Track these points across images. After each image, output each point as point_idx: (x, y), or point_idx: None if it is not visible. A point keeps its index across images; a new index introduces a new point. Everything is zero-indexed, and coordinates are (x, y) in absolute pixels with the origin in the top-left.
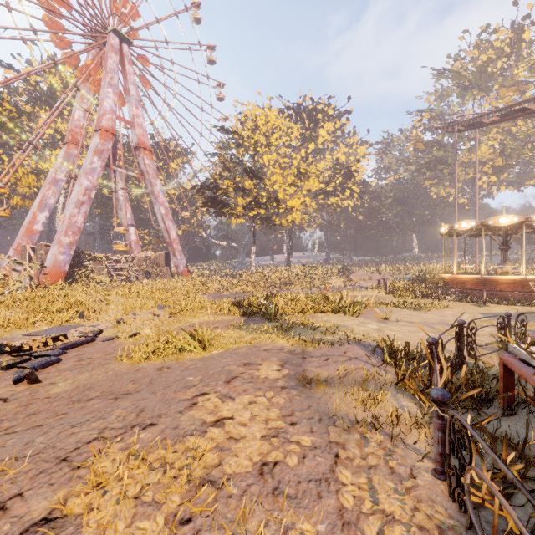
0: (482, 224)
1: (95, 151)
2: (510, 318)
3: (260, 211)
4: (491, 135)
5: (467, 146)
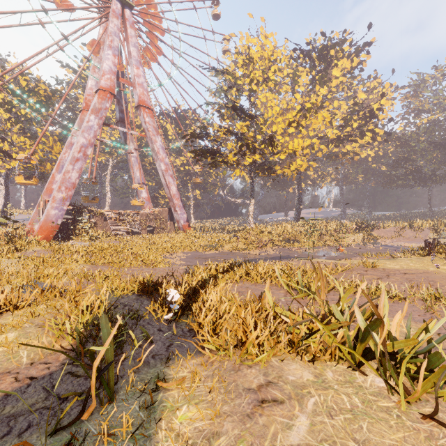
0: None
1: (92, 110)
2: None
3: (255, 158)
4: None
5: None
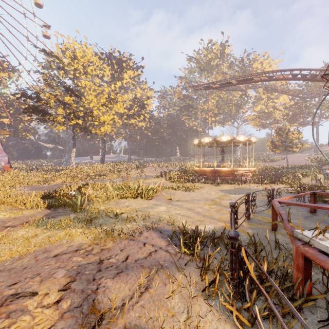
0: (215, 140)
1: None
2: (249, 195)
3: (78, 122)
4: (212, 96)
5: (203, 100)
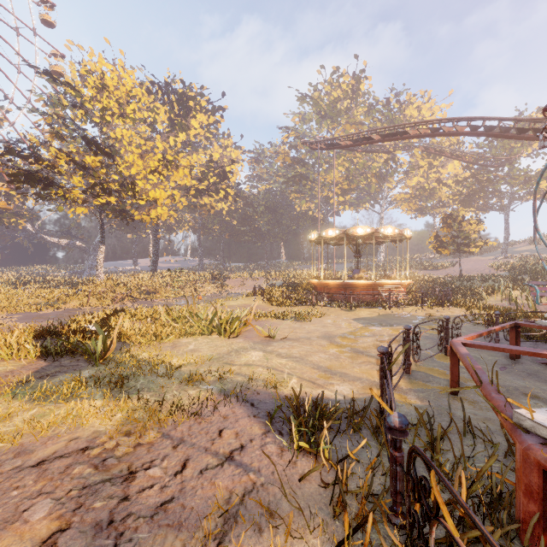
0: (345, 233)
1: None
2: (410, 331)
3: (110, 200)
4: (340, 161)
5: (324, 167)
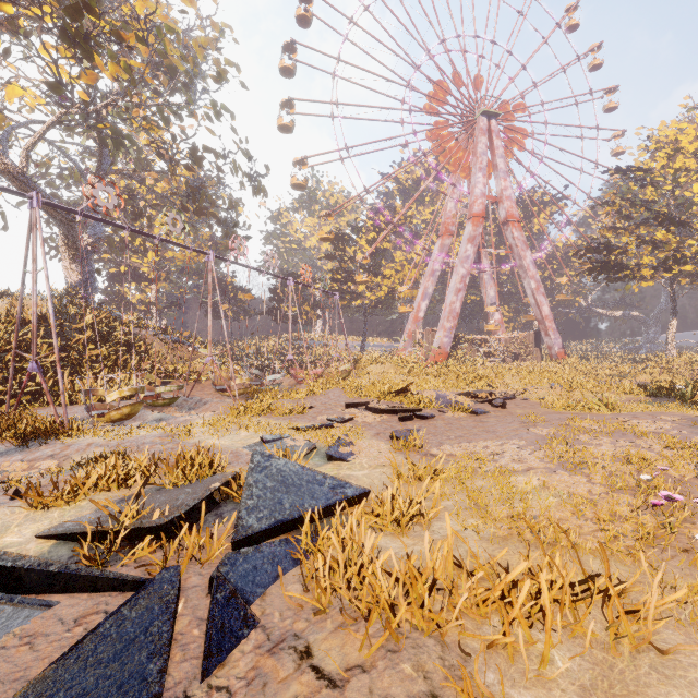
0: None
1: (468, 239)
2: None
3: (684, 269)
4: None
5: None
